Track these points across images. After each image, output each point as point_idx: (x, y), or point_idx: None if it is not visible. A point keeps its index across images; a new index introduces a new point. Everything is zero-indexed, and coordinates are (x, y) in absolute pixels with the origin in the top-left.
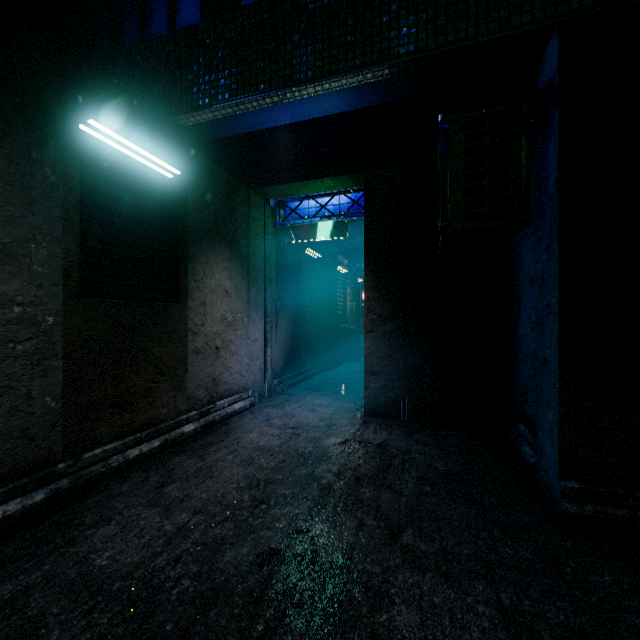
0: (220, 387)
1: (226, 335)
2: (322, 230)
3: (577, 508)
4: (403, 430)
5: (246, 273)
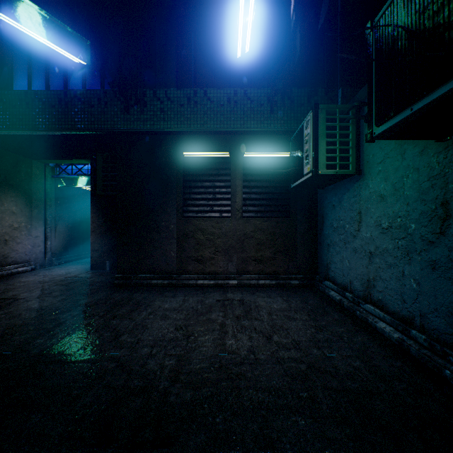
0: (9, 259)
1: (13, 234)
2: (80, 181)
3: (118, 282)
4: (102, 273)
5: (30, 202)
